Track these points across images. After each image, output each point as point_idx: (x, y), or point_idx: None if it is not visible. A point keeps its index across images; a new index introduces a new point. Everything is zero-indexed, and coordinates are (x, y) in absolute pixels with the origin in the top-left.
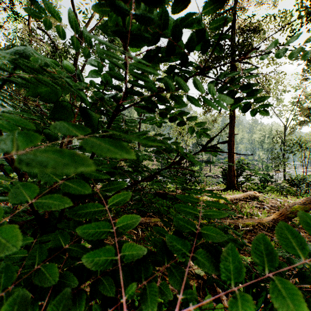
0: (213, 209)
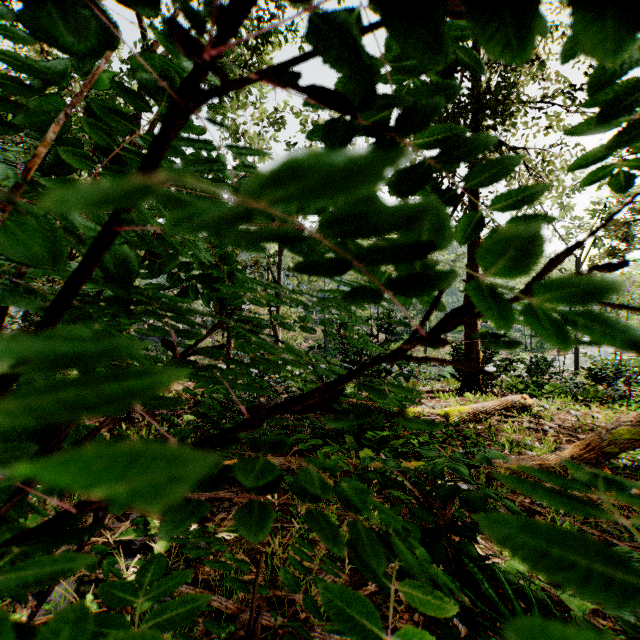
0: (438, 434)
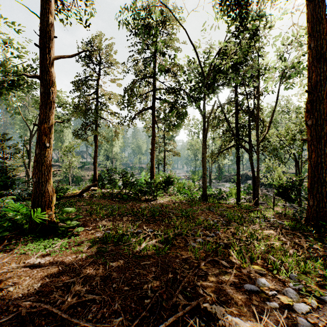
0: None
